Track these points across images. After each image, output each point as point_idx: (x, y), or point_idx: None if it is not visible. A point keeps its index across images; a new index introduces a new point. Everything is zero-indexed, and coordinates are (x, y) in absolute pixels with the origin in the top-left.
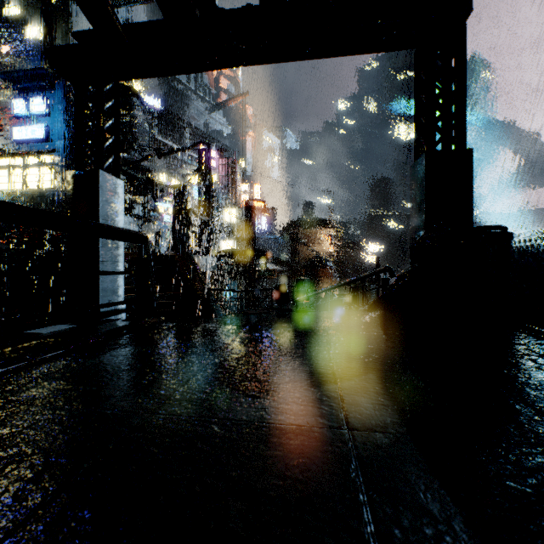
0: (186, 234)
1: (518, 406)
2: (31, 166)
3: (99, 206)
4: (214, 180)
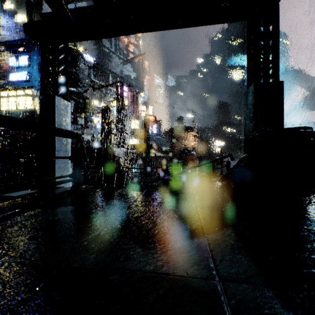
0: (109, 135)
1: None
2: (19, 96)
3: (55, 118)
4: (126, 104)
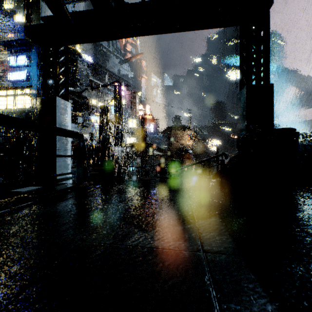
0: (107, 134)
1: (307, 237)
2: (18, 95)
3: (56, 118)
4: (123, 103)
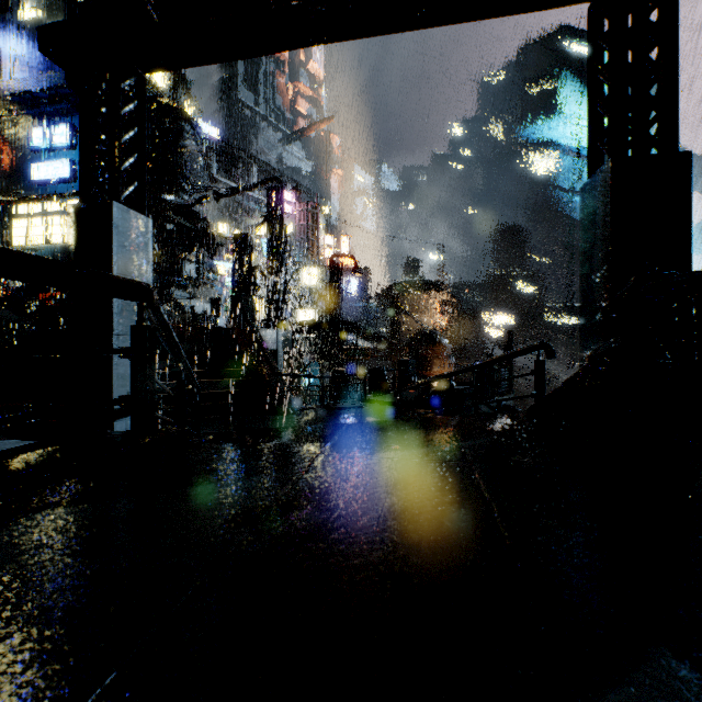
0: (250, 299)
1: None
2: (53, 214)
3: (113, 255)
4: (289, 231)
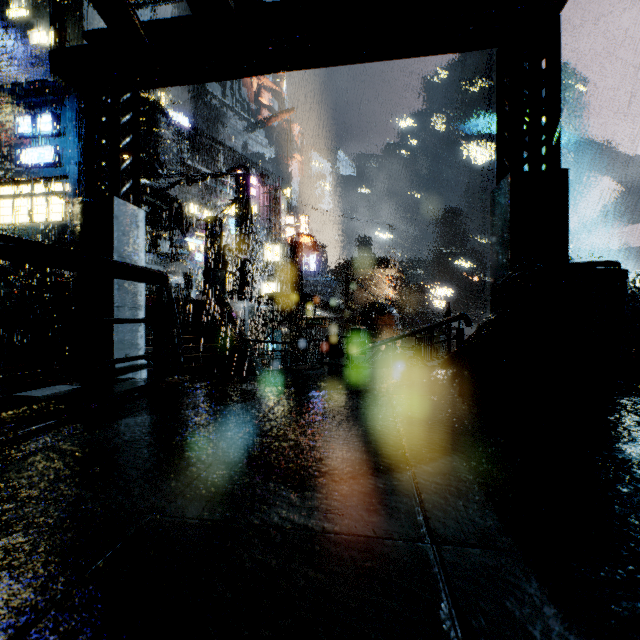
0: (220, 275)
1: None
2: (38, 195)
3: (114, 241)
4: (254, 212)
